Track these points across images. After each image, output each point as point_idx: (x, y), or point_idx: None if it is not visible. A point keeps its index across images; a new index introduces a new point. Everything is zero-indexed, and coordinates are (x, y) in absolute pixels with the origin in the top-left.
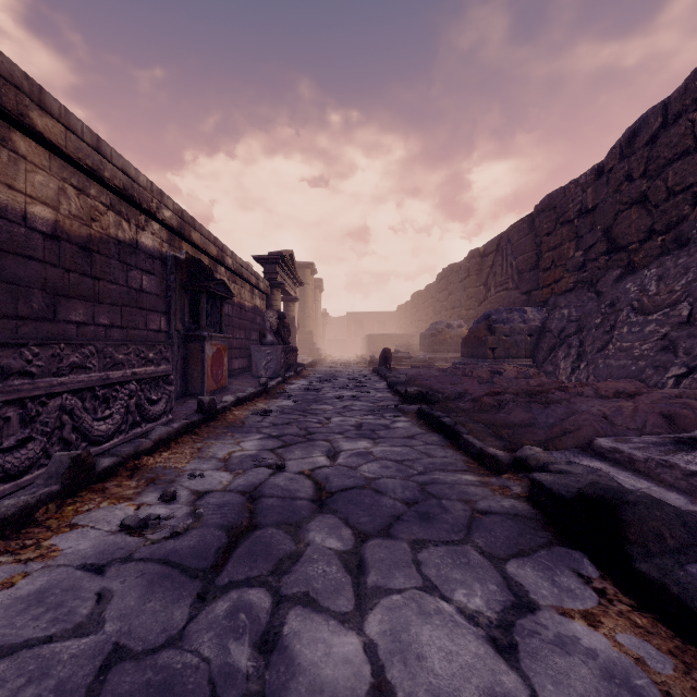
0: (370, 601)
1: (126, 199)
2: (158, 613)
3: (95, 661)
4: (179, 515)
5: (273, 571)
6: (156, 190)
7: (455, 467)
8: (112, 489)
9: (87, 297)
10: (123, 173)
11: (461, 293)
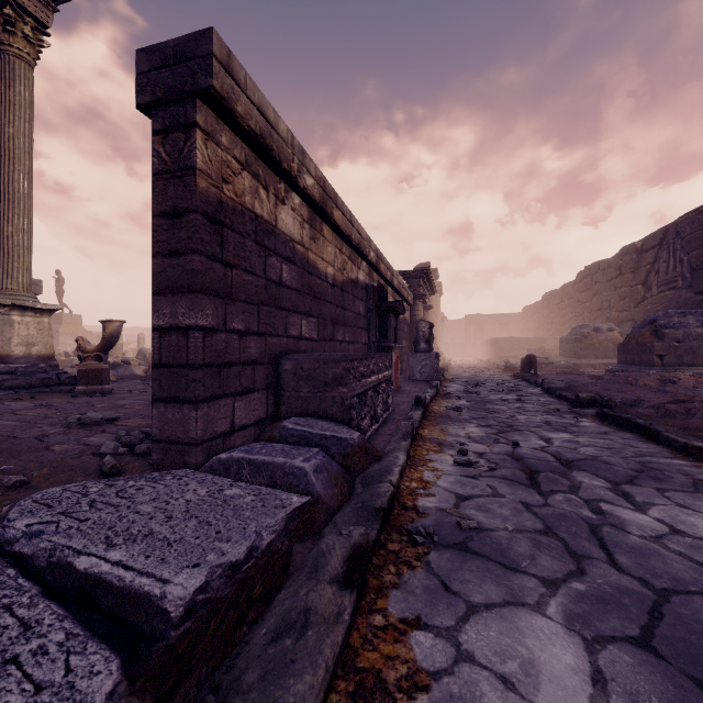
0: (644, 507)
1: (356, 250)
2: (527, 495)
3: (518, 505)
4: (481, 462)
5: (570, 490)
6: (368, 238)
7: (663, 455)
8: (423, 446)
9: (342, 323)
10: (357, 233)
11: (610, 293)
